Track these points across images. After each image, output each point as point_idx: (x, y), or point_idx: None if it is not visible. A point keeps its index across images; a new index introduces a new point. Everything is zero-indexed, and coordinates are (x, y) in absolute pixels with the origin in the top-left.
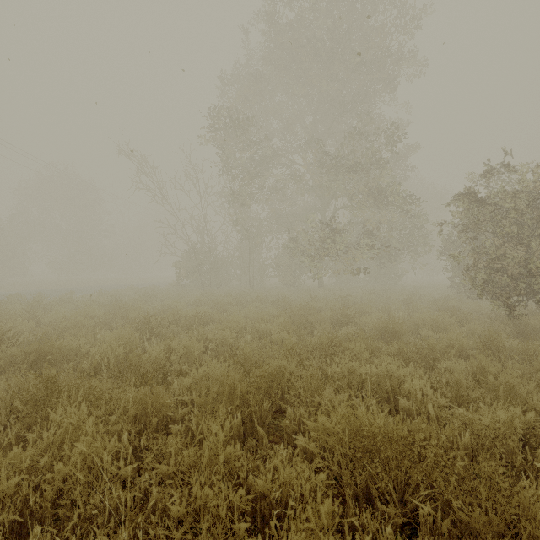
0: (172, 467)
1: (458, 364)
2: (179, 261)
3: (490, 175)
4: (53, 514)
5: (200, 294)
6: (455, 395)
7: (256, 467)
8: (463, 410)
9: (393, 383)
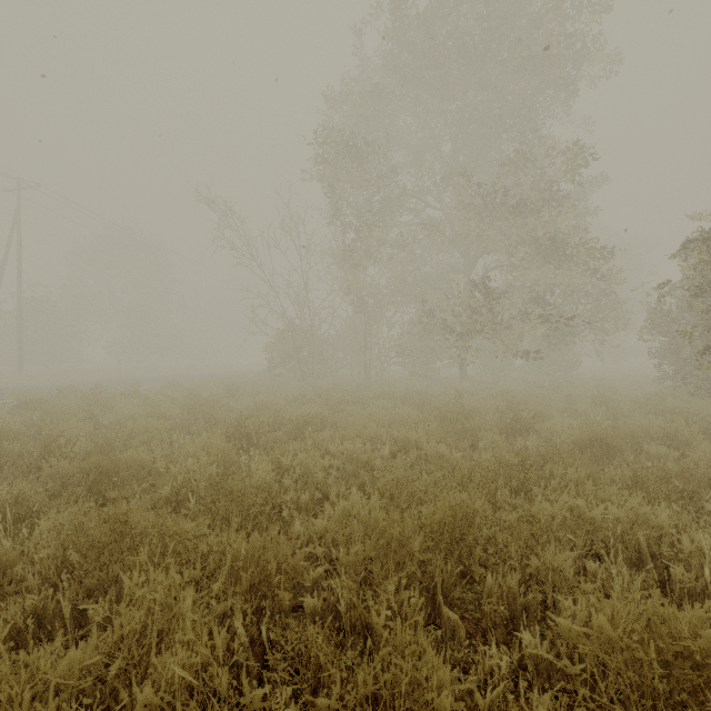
0: (336, 702)
1: None
2: (271, 344)
3: None
4: None
5: (301, 388)
6: None
7: (467, 696)
8: None
9: (647, 536)
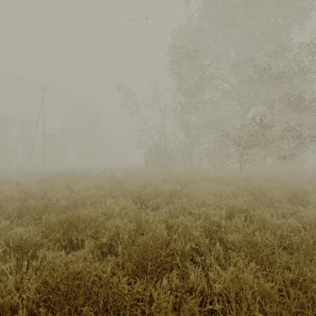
0: None
1: None
2: (146, 152)
3: None
4: None
5: (161, 173)
6: None
7: None
8: None
9: None
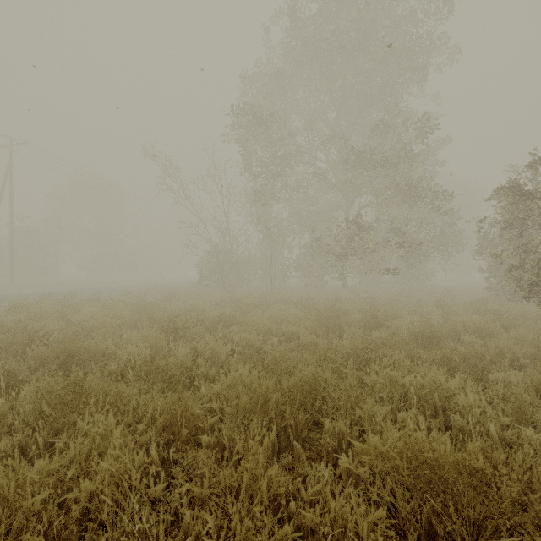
0: (206, 490)
1: (514, 376)
2: (201, 262)
3: (539, 166)
4: (80, 531)
5: (222, 295)
6: (516, 412)
7: (296, 491)
8: (534, 433)
9: (441, 396)
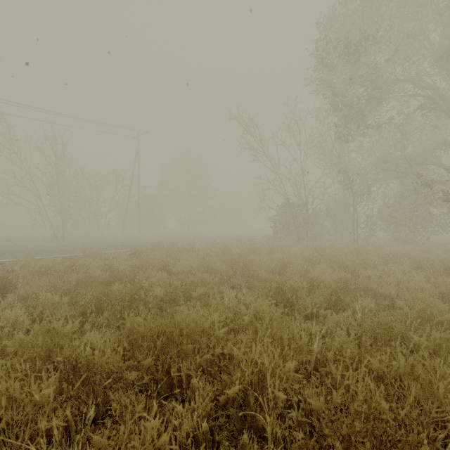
0: None
1: None
2: (274, 216)
3: None
4: None
5: (302, 248)
6: None
7: None
8: None
9: None
